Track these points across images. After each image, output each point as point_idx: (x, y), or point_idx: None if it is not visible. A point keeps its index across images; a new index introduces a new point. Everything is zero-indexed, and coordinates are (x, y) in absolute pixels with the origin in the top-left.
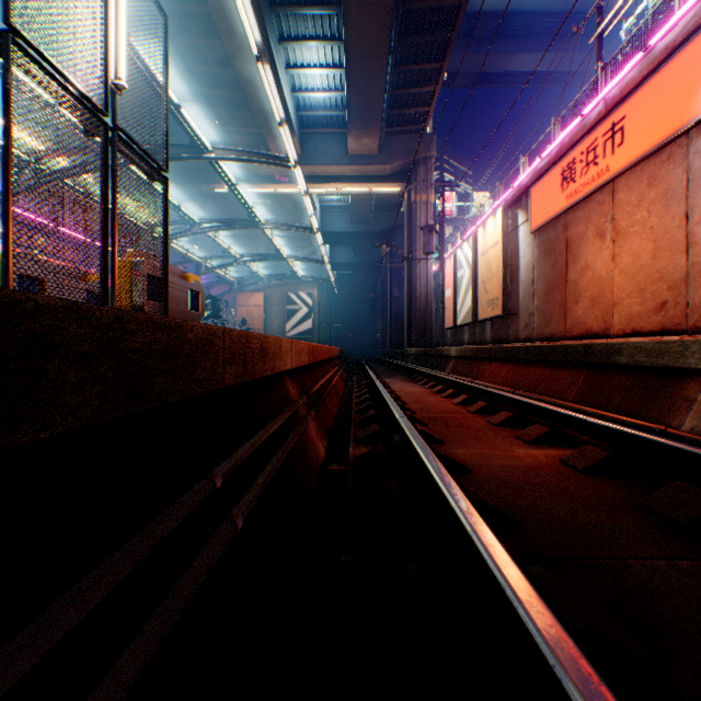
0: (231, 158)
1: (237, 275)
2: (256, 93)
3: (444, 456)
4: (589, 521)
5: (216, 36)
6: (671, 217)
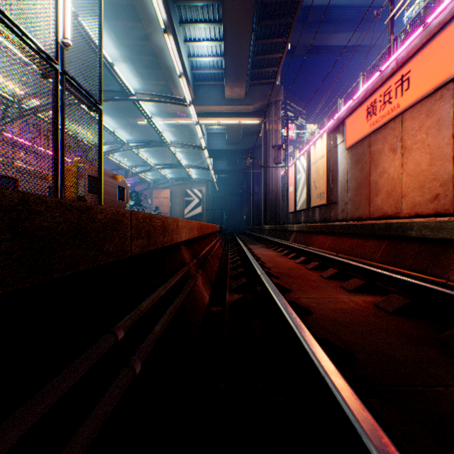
0: (147, 99)
1: (152, 178)
2: (165, 58)
3: (293, 302)
4: (403, 354)
5: (138, 20)
6: (442, 137)
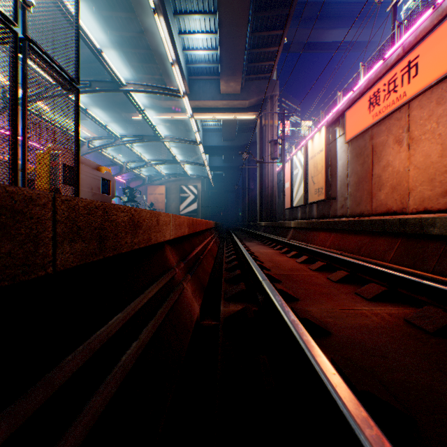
0: (139, 90)
1: (147, 174)
2: (159, 50)
3: (306, 319)
4: None
5: (131, 11)
6: None
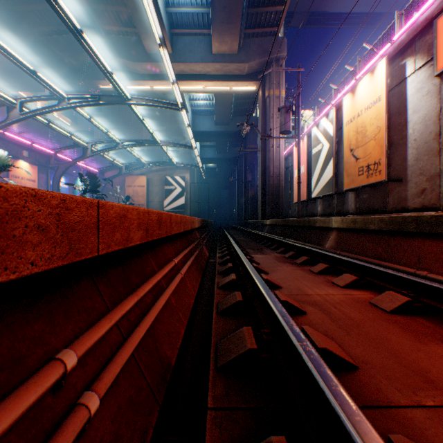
0: None
1: (125, 162)
2: None
3: None
4: None
5: None
6: None
